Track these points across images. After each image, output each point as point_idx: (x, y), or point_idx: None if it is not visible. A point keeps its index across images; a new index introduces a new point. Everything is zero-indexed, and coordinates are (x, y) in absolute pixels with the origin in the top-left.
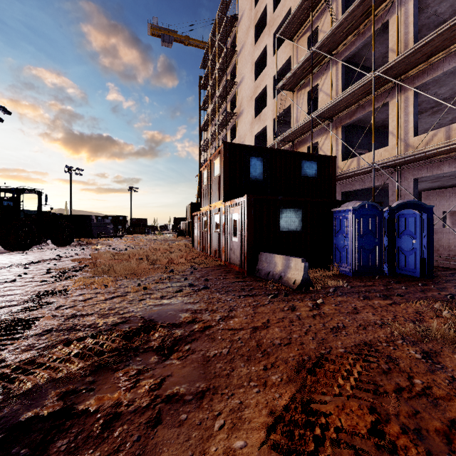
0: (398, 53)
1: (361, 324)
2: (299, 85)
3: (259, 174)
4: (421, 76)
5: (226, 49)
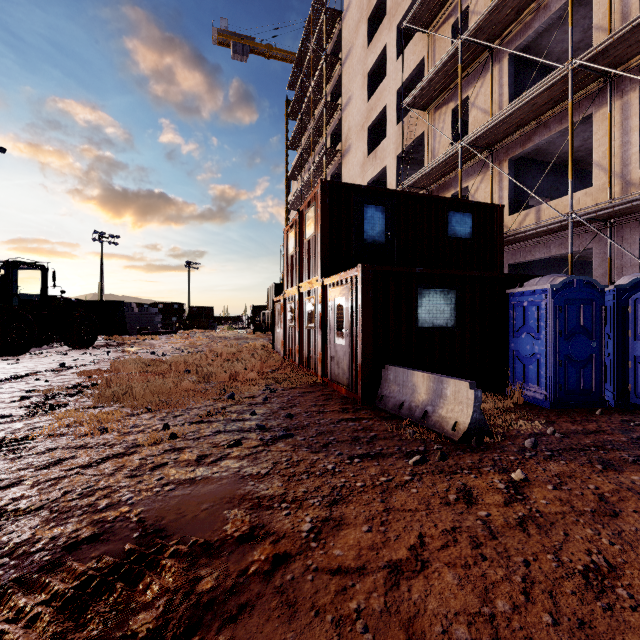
0: (611, 30)
1: None
2: (438, 100)
3: (379, 233)
4: None
5: (326, 56)
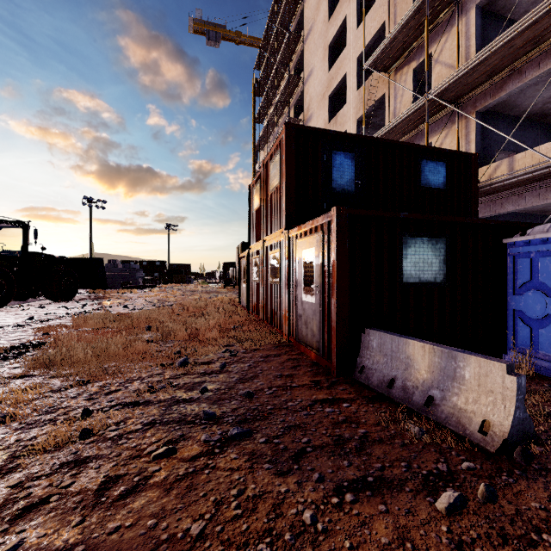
0: None
1: None
2: (399, 60)
3: (349, 181)
4: None
5: (289, 33)
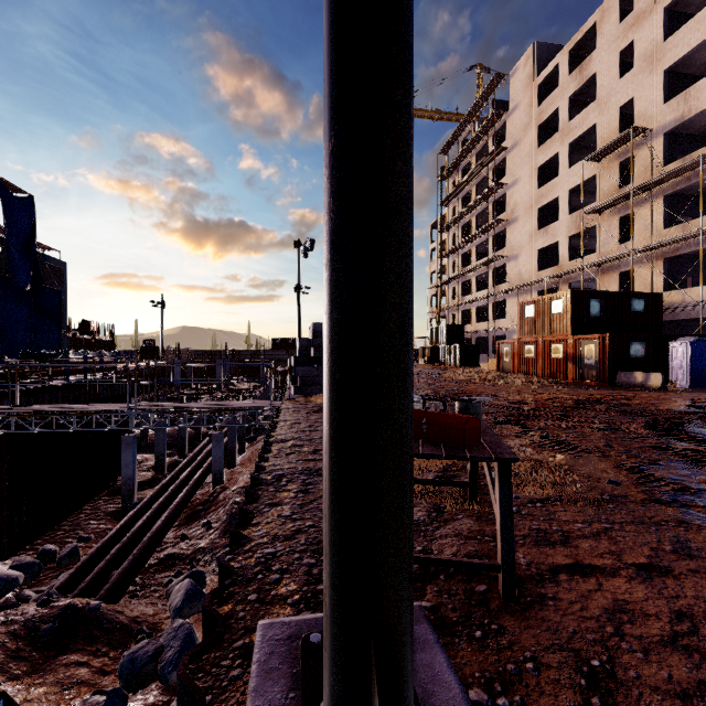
0: None
1: (705, 396)
2: (608, 209)
3: (597, 312)
4: None
5: (495, 147)
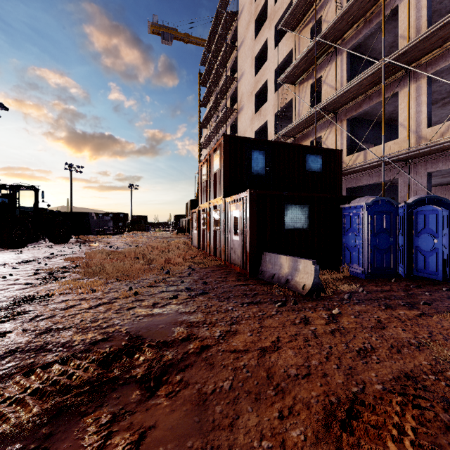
0: (410, 39)
1: (393, 345)
2: (301, 78)
3: (261, 168)
4: (435, 63)
5: (226, 44)
